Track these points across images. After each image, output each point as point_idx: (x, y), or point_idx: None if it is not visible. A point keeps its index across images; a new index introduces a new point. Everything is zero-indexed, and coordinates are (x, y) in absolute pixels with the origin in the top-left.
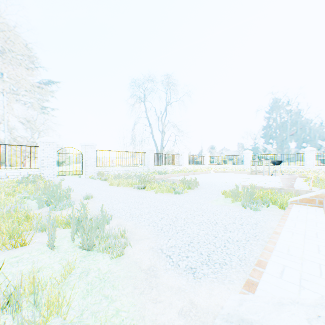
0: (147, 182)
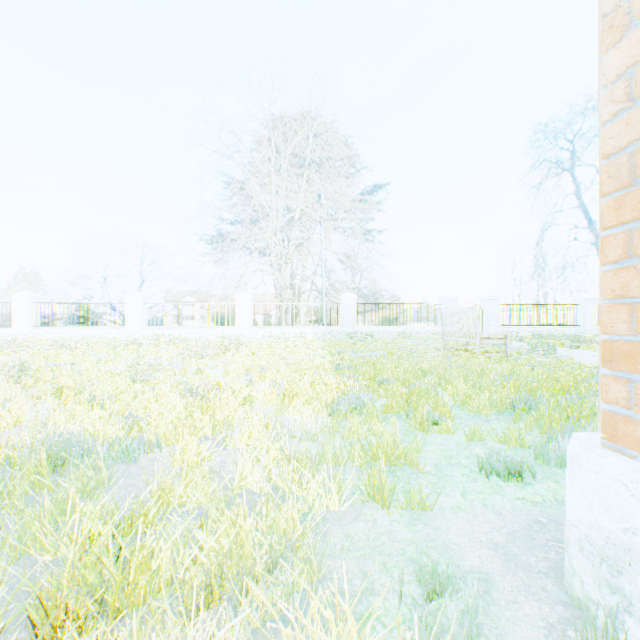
0: (581, 342)
